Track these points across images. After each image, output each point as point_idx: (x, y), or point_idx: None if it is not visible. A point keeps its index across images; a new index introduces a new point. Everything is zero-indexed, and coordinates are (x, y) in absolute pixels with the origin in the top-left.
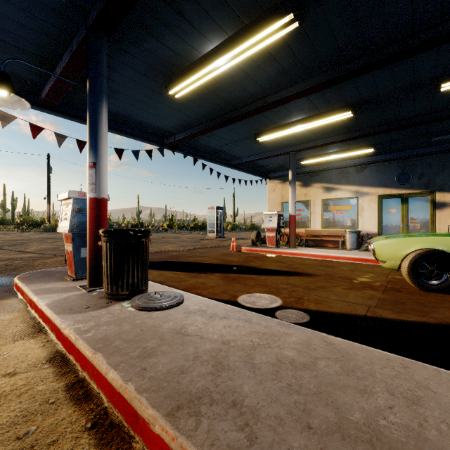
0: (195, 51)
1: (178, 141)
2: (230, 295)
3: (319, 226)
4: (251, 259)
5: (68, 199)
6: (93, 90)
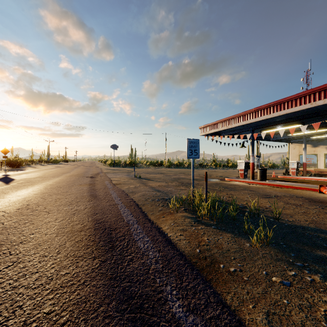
0: (273, 127)
1: None
2: None
3: (322, 167)
4: (284, 179)
5: (242, 162)
6: (252, 141)
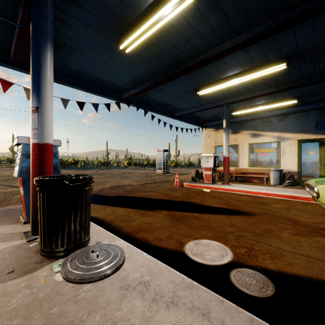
0: None
1: (131, 96)
2: (176, 242)
3: (246, 165)
4: (192, 194)
5: (20, 144)
6: (35, 32)
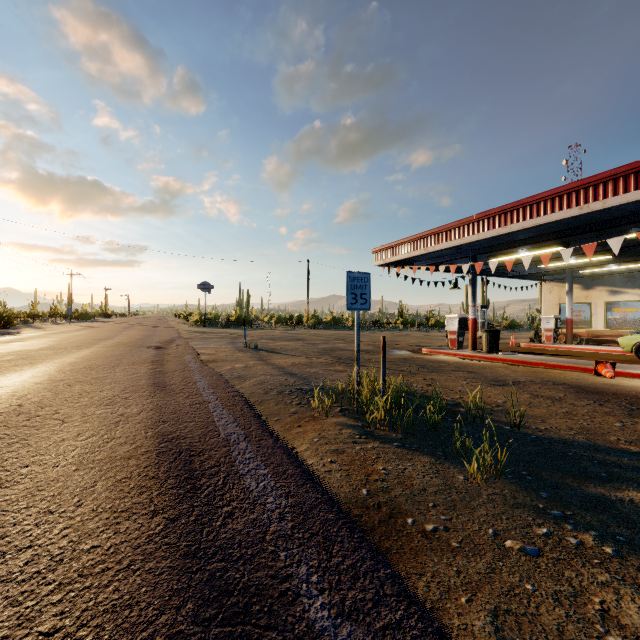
0: (511, 250)
1: None
2: None
3: (601, 327)
4: (532, 350)
5: (453, 317)
6: (473, 278)
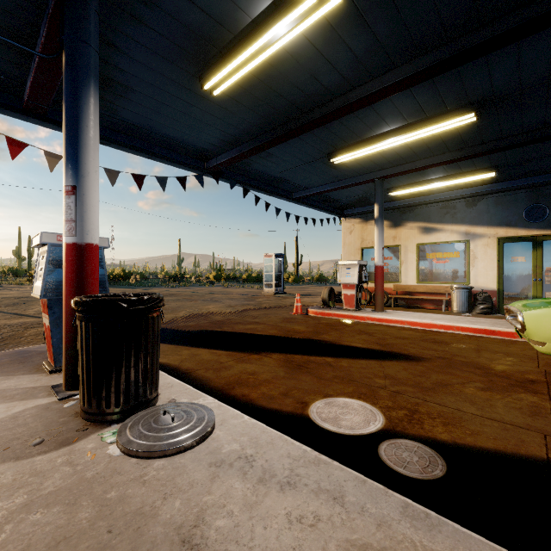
0: (241, 13)
1: (222, 165)
2: (295, 401)
3: (413, 280)
4: (323, 327)
5: (44, 245)
6: (71, 67)
